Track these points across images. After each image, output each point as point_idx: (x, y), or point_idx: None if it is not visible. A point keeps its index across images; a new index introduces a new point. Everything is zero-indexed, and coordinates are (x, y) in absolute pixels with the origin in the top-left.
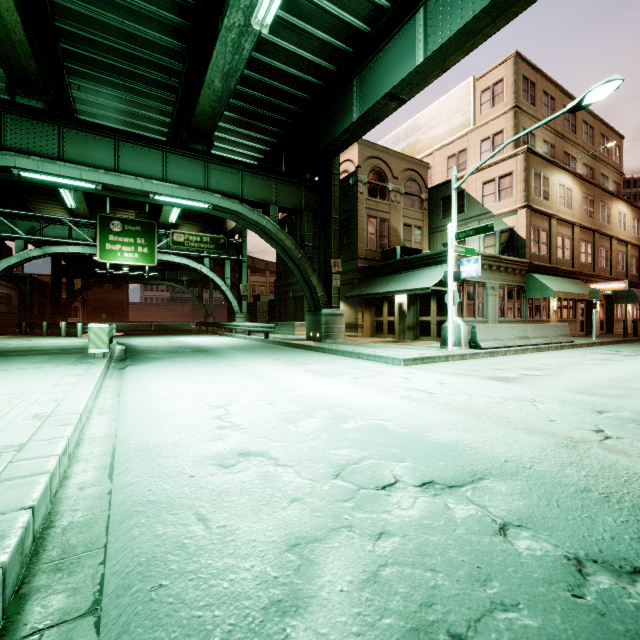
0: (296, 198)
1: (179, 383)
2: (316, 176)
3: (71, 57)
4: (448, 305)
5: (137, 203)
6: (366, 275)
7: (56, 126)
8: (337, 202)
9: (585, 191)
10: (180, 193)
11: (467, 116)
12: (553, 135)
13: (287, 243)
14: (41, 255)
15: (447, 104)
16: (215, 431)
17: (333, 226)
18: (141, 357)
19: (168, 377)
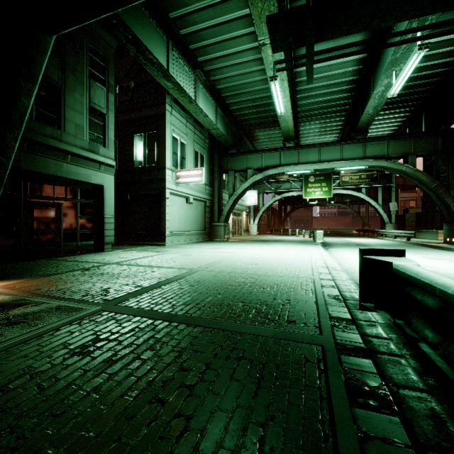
0: (432, 145)
1: (353, 254)
2: (451, 124)
3: (301, 118)
4: None
5: None
6: None
7: (297, 150)
8: None
9: None
10: (349, 164)
11: None
12: None
13: (422, 178)
14: (280, 198)
15: None
16: None
17: None
18: (332, 245)
19: (348, 252)
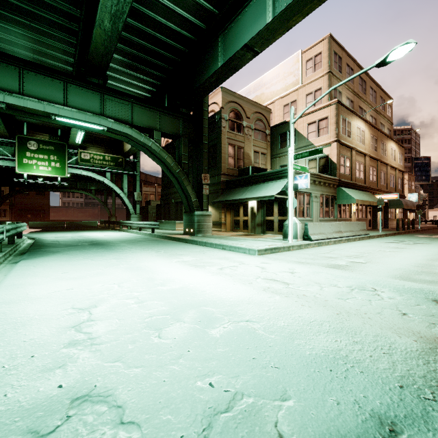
0: (175, 127)
1: (58, 279)
2: (190, 111)
3: None
4: (289, 208)
5: (51, 128)
6: (227, 186)
7: None
8: (206, 131)
9: (372, 133)
10: (78, 116)
11: (297, 77)
12: (352, 94)
13: (168, 160)
14: None
15: (283, 68)
16: (61, 351)
17: (203, 149)
18: (40, 251)
19: (51, 272)
